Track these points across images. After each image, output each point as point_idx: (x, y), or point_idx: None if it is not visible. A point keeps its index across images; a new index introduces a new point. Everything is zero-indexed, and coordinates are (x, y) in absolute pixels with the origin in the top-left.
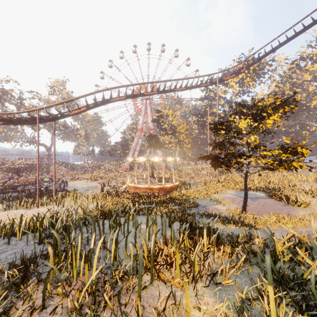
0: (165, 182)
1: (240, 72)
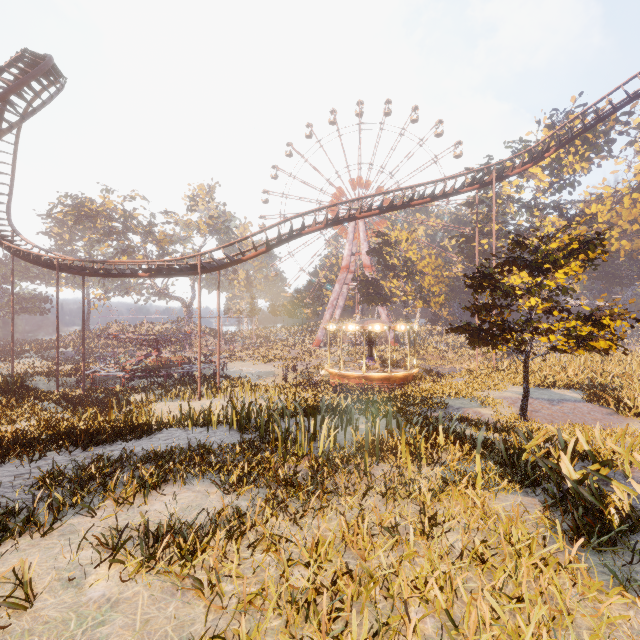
0: (392, 368)
1: (544, 157)
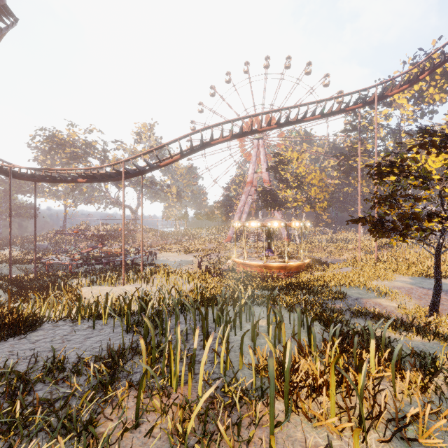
0: (288, 258)
1: (419, 79)
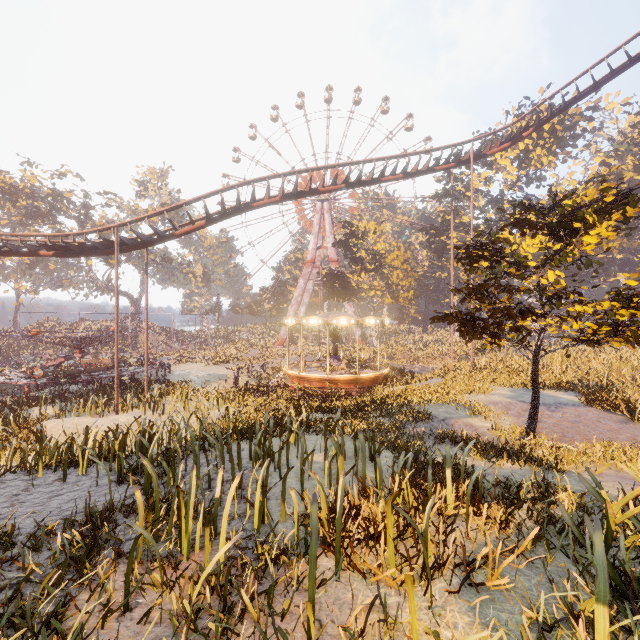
0: (360, 368)
1: (522, 136)
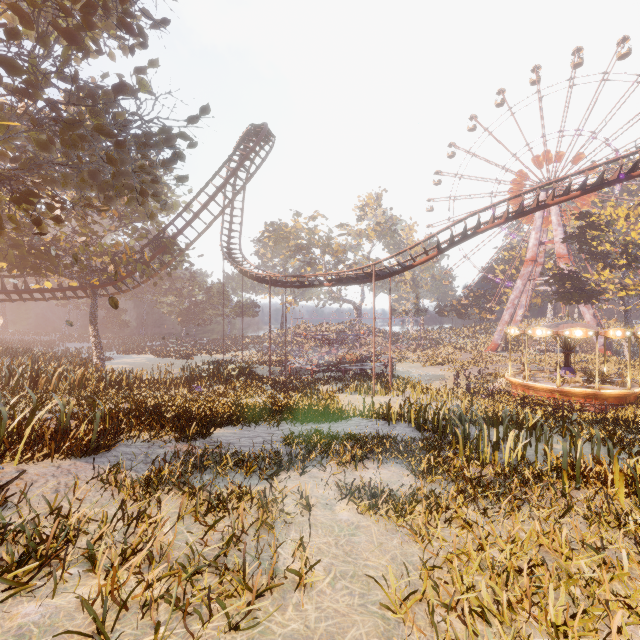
0: (602, 383)
1: None
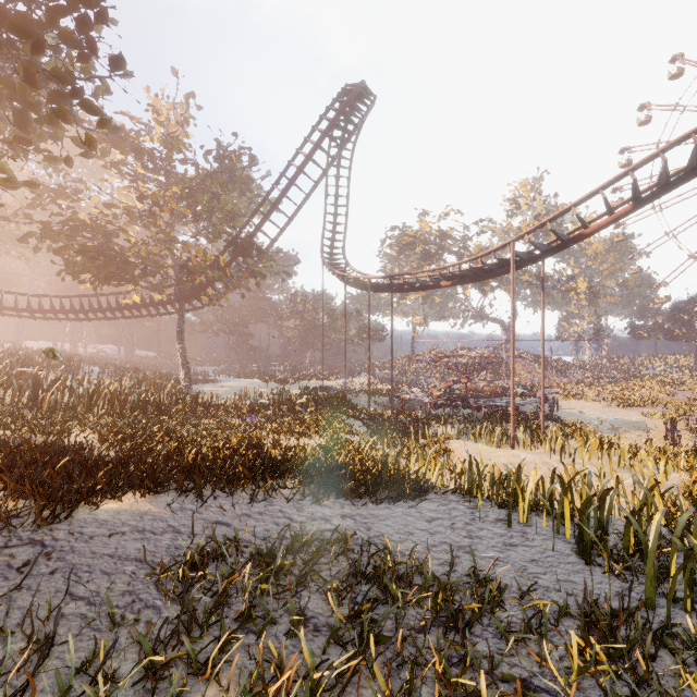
0: None
1: None
